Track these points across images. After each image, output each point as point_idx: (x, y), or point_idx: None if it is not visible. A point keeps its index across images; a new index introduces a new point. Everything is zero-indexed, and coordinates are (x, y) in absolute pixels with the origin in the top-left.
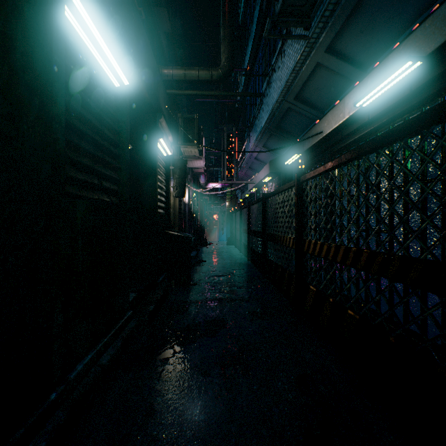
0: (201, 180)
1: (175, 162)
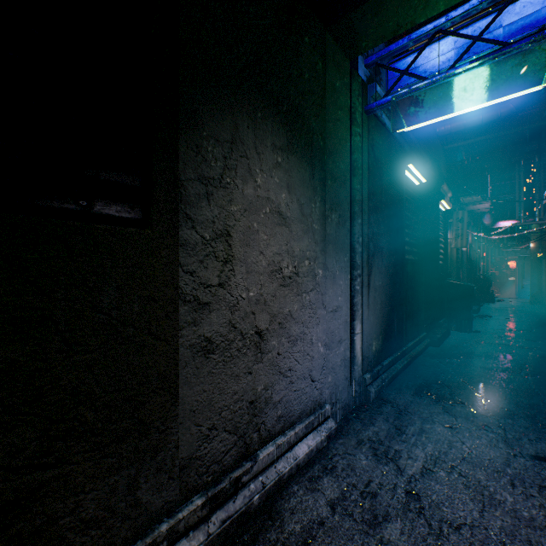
0: (485, 221)
1: (453, 214)
